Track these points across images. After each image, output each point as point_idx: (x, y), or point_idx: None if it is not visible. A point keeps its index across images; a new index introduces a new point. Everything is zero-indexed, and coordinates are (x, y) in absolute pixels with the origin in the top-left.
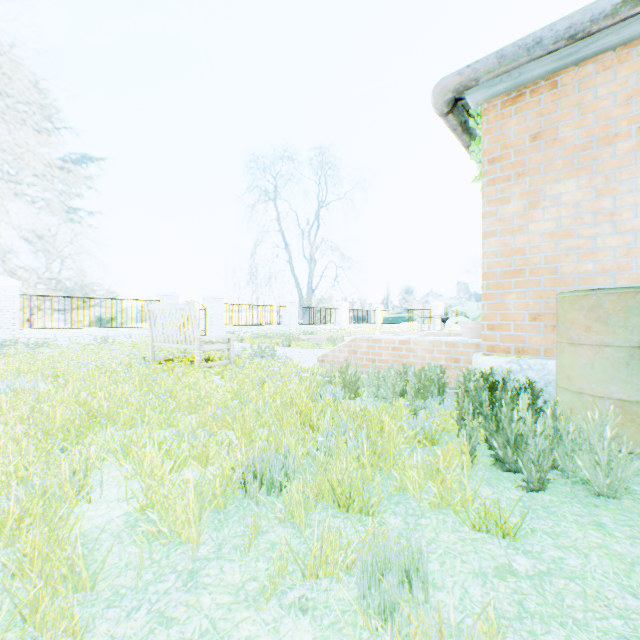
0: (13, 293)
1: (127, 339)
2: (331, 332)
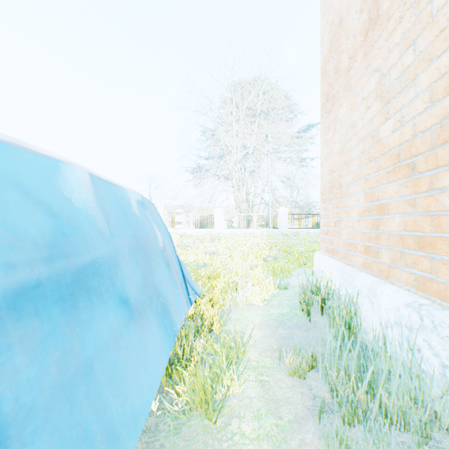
0: (285, 214)
1: None
2: None
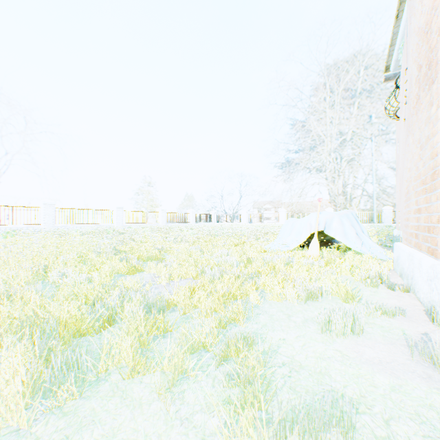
0: (389, 211)
1: None
2: None
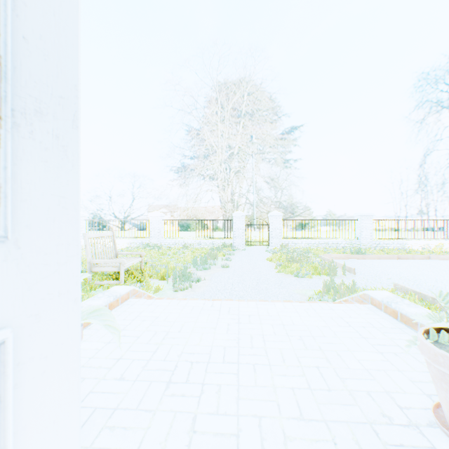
0: (158, 219)
1: (211, 245)
2: (423, 249)
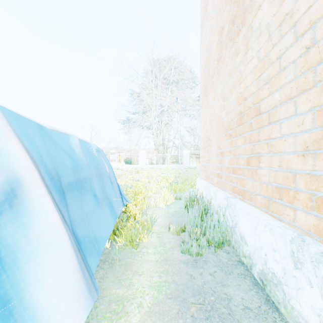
0: (188, 154)
1: None
2: None
